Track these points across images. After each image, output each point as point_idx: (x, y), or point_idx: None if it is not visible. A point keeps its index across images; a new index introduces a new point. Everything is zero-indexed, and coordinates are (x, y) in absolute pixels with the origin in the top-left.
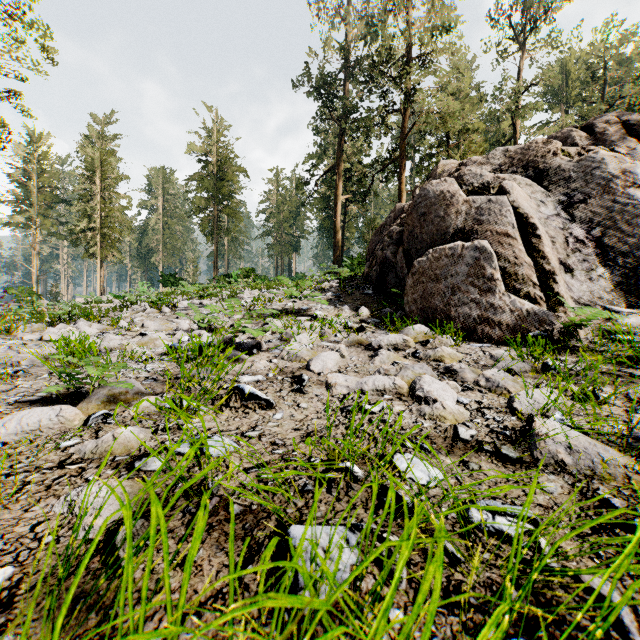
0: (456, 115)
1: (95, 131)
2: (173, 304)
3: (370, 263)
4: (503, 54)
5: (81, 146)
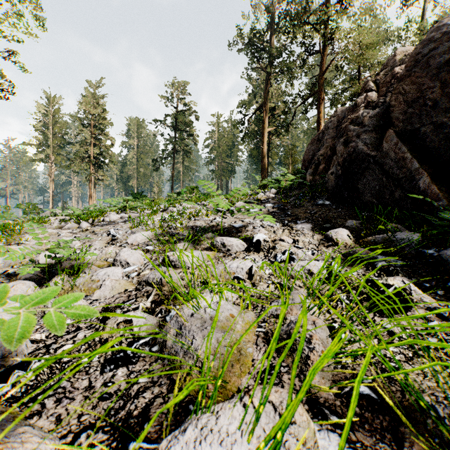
0: (374, 45)
1: (89, 92)
2: (92, 218)
3: (312, 170)
4: (406, 2)
5: (80, 103)
